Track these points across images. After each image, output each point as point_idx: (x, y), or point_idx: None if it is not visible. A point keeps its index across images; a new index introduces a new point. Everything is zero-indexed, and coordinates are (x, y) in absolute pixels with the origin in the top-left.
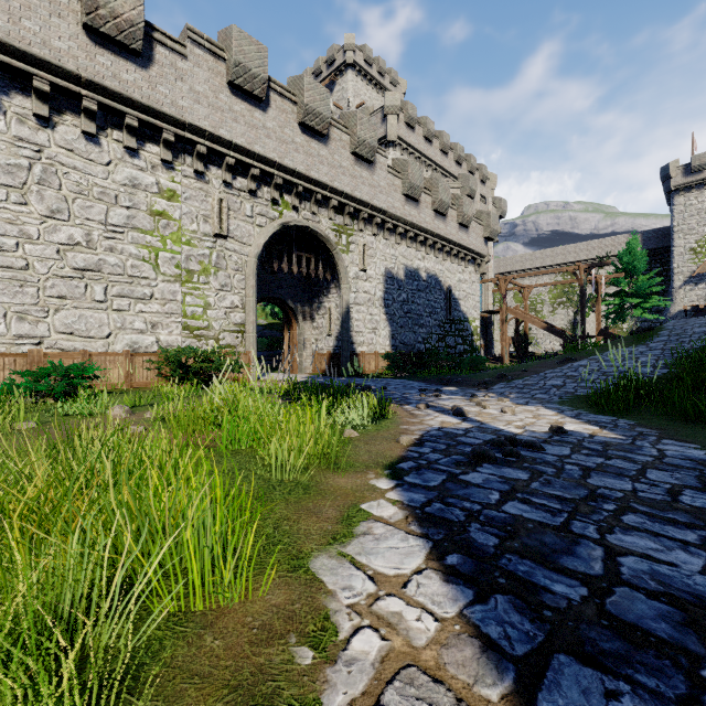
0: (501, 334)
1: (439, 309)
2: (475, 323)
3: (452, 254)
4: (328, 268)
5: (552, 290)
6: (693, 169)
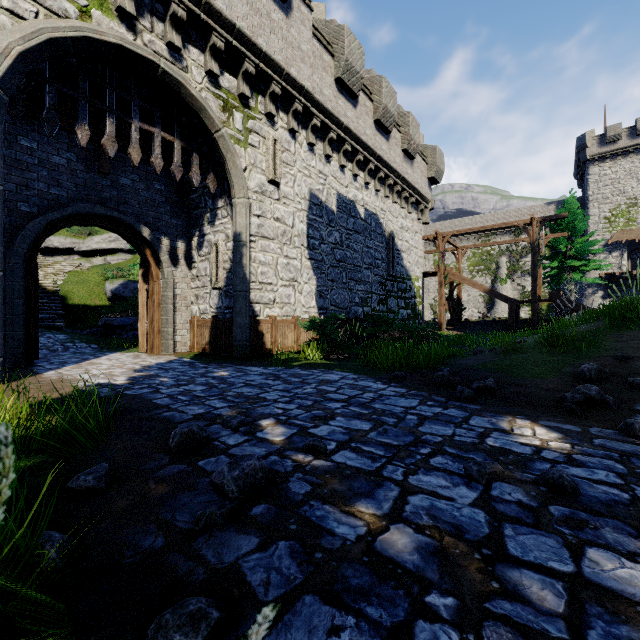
0: (439, 298)
1: (380, 261)
2: (418, 283)
3: (395, 190)
4: (210, 170)
5: (470, 258)
6: (608, 139)
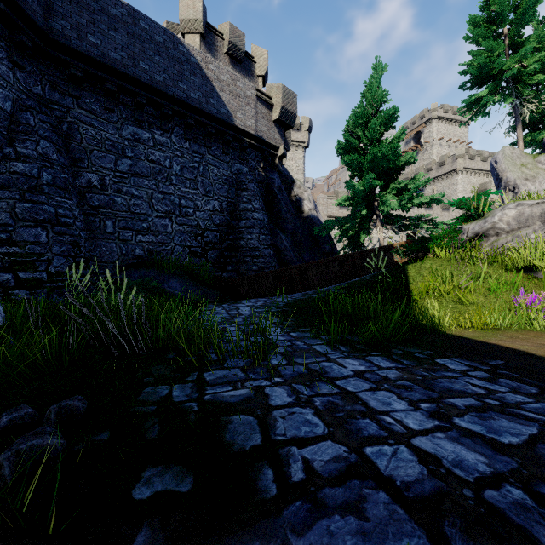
0: None
1: None
2: None
3: None
4: None
5: None
6: None
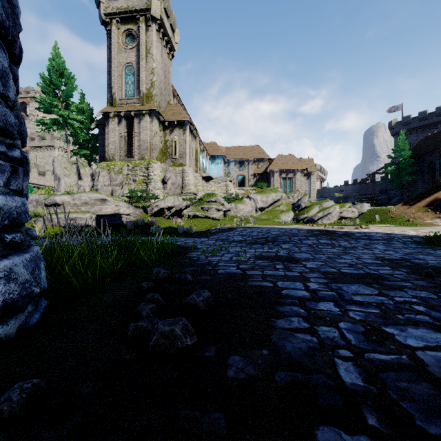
0: None
1: None
2: None
3: None
4: None
5: None
6: None
